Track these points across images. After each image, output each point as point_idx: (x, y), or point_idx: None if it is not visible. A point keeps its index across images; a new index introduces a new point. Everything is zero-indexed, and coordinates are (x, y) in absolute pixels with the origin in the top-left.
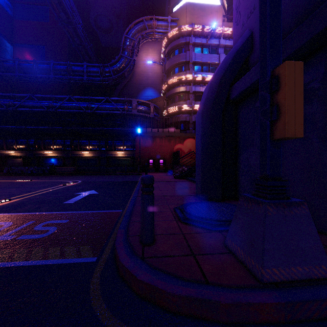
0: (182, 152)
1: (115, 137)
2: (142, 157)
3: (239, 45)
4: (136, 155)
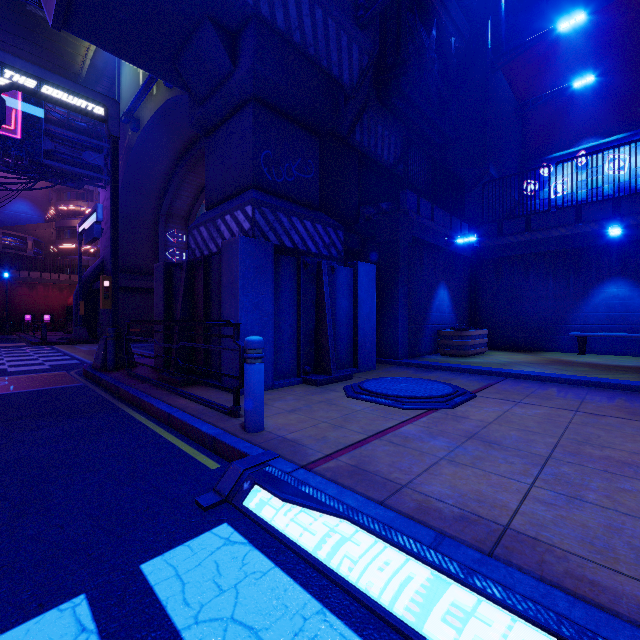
0: None
1: None
2: (12, 311)
3: (97, 265)
4: None
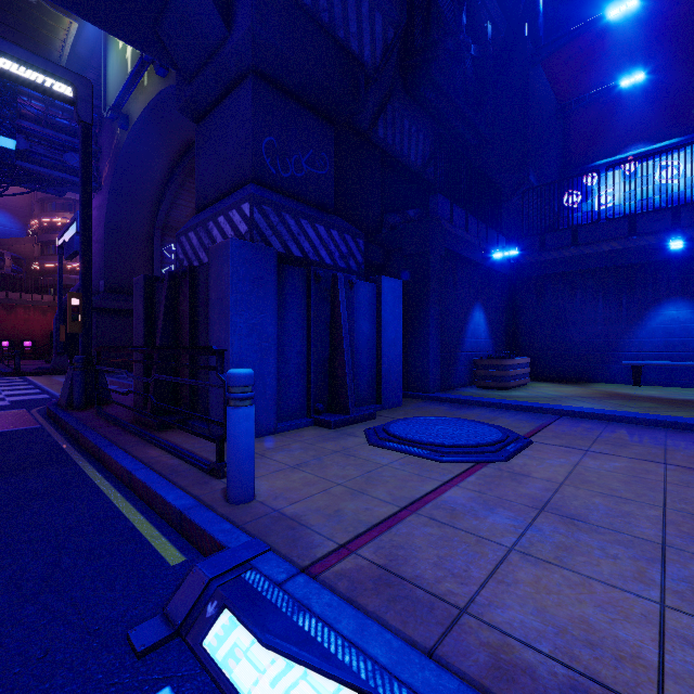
0: None
1: None
2: None
3: None
4: None
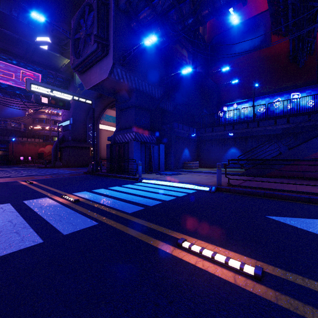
0: (44, 152)
1: None
2: (15, 155)
3: (61, 137)
4: (9, 153)
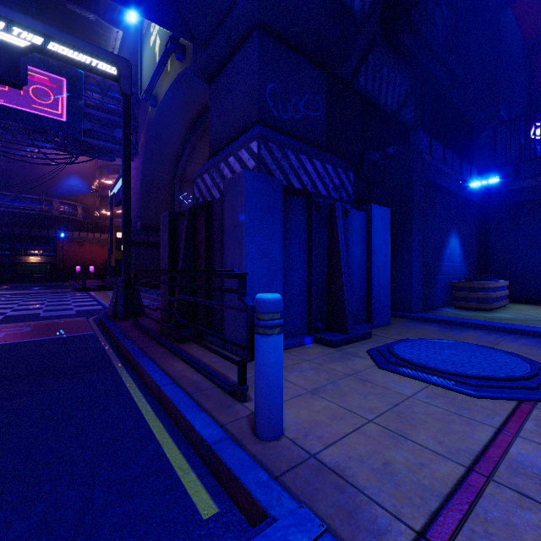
0: None
1: (26, 240)
2: (67, 264)
3: None
4: (57, 261)
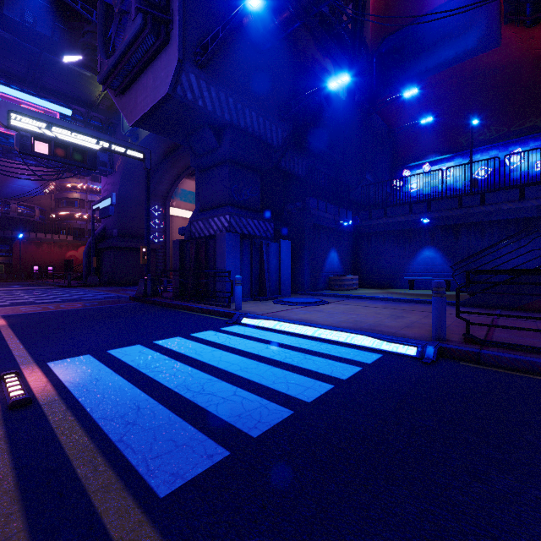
0: (76, 259)
1: None
2: (24, 264)
3: (101, 230)
4: (14, 261)
